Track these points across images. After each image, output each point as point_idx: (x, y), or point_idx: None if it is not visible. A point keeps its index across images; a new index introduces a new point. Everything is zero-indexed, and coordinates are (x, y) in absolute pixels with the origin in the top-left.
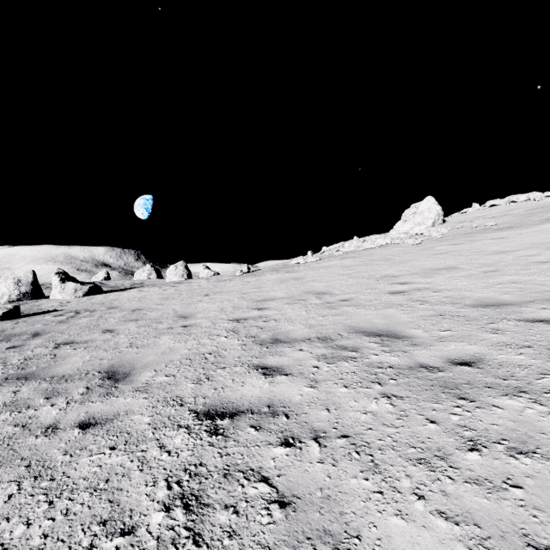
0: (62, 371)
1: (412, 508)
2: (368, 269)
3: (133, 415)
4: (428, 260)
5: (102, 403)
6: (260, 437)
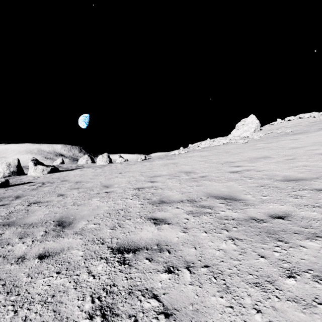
0: (31, 220)
1: (254, 319)
2: (216, 158)
3: (72, 250)
4: (252, 152)
5: (54, 242)
6: (152, 266)
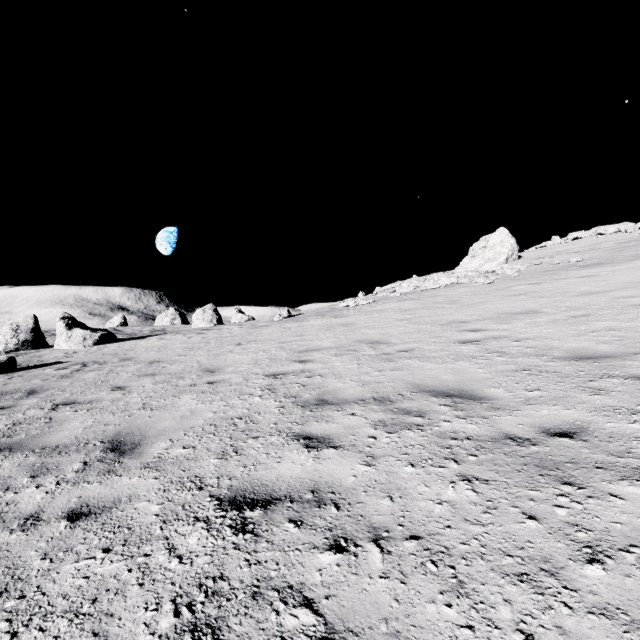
0: (56, 440)
1: None
2: (431, 313)
3: (138, 502)
4: (503, 303)
5: (101, 484)
6: (302, 537)
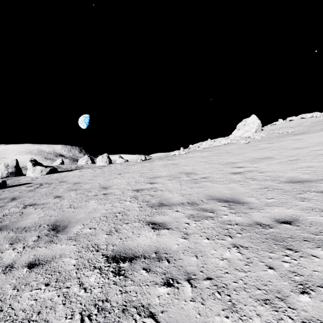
0: (24, 224)
1: None
2: (217, 158)
3: (65, 258)
4: (254, 153)
5: (46, 248)
6: (149, 278)
